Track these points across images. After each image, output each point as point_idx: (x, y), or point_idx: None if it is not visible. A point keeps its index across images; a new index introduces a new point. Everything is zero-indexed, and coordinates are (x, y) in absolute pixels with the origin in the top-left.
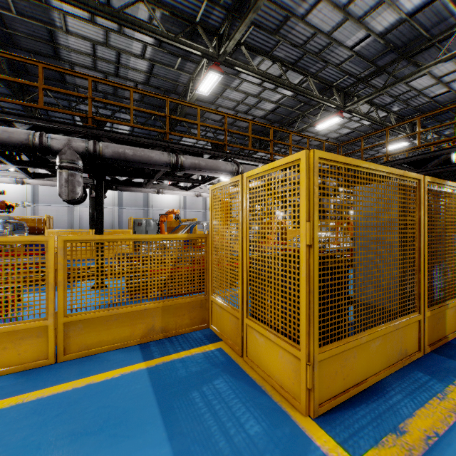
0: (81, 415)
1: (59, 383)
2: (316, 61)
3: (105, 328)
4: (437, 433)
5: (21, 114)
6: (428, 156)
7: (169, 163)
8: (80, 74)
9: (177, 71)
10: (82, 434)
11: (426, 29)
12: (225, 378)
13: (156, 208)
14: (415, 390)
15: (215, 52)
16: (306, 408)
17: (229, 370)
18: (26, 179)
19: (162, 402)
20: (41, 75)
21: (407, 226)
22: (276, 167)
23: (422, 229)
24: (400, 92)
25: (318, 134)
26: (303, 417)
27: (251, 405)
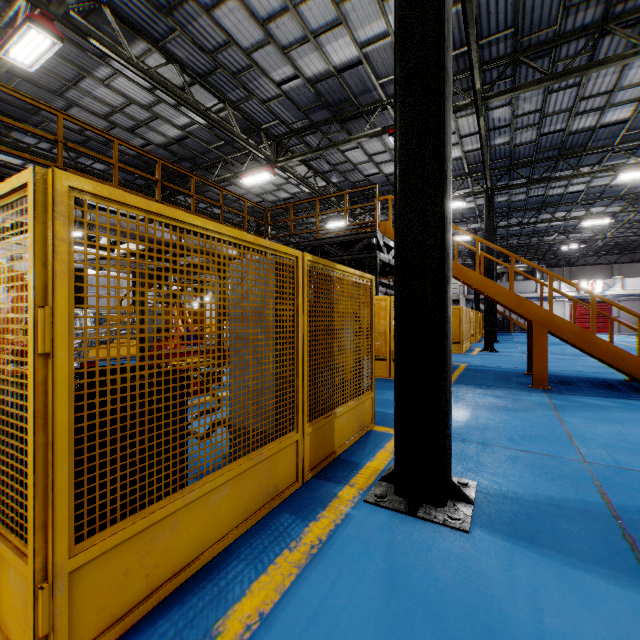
0: None
1: None
2: (236, 85)
3: None
4: (263, 613)
5: None
6: (354, 238)
7: None
8: None
9: None
10: None
11: (355, 94)
12: None
13: None
14: (268, 547)
15: None
16: None
17: None
18: None
19: None
20: None
21: (280, 318)
22: (3, 196)
23: (301, 321)
24: (337, 161)
25: (250, 191)
26: None
27: None
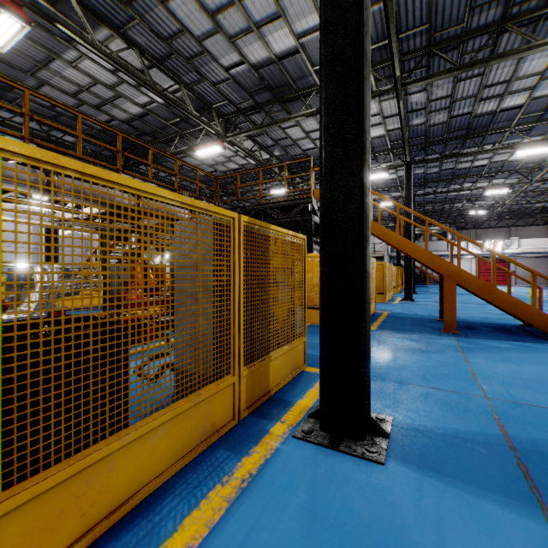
0: None
1: None
2: (189, 69)
3: None
4: (191, 547)
5: None
6: (292, 203)
7: None
8: None
9: None
10: None
11: (293, 79)
12: None
13: None
14: (202, 482)
15: None
16: None
17: None
18: None
19: None
20: None
21: (217, 273)
22: None
23: (238, 275)
24: (279, 137)
25: (203, 162)
26: None
27: None
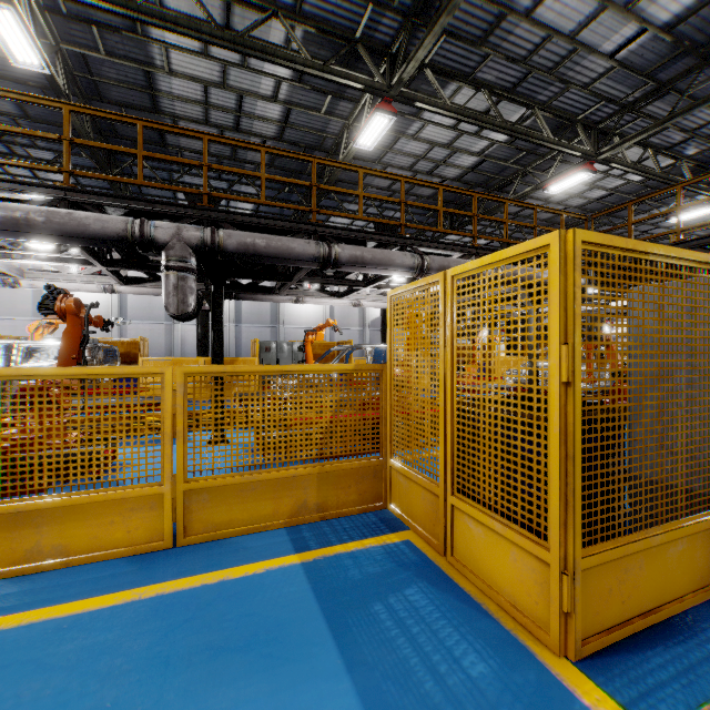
0: (218, 623)
1: (182, 576)
2: (549, 82)
3: (238, 501)
4: None
5: (116, 194)
6: None
7: (318, 257)
8: (192, 132)
9: (325, 116)
10: (223, 651)
11: None
12: (421, 587)
13: (289, 325)
14: None
15: (384, 82)
16: (560, 644)
17: (425, 575)
18: (117, 285)
19: (330, 615)
20: (141, 137)
21: None
22: (505, 258)
23: None
24: (699, 123)
25: (549, 201)
26: (557, 658)
27: (467, 630)
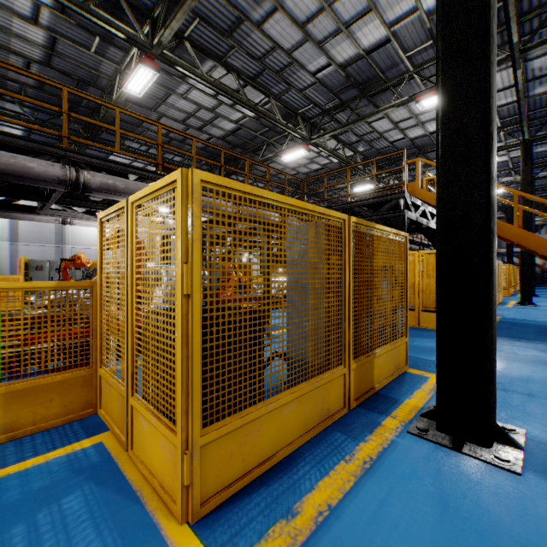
0: None
1: None
2: (278, 81)
3: None
4: (331, 506)
5: None
6: (382, 200)
7: (64, 180)
8: None
9: (96, 56)
10: None
11: (382, 70)
12: (85, 490)
13: (77, 245)
14: (327, 456)
15: (147, 40)
16: (182, 512)
17: (97, 476)
18: None
19: None
20: None
21: (331, 271)
22: (157, 189)
23: (348, 273)
24: (364, 132)
25: (287, 166)
26: (179, 526)
27: (107, 524)
